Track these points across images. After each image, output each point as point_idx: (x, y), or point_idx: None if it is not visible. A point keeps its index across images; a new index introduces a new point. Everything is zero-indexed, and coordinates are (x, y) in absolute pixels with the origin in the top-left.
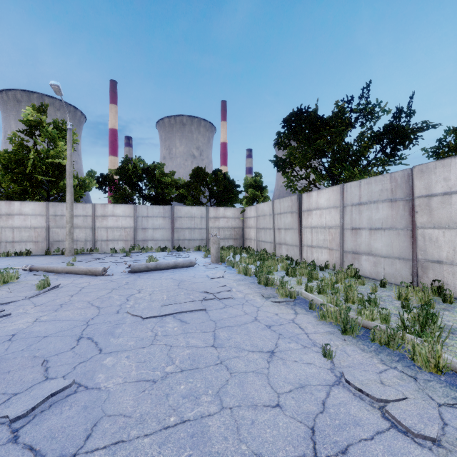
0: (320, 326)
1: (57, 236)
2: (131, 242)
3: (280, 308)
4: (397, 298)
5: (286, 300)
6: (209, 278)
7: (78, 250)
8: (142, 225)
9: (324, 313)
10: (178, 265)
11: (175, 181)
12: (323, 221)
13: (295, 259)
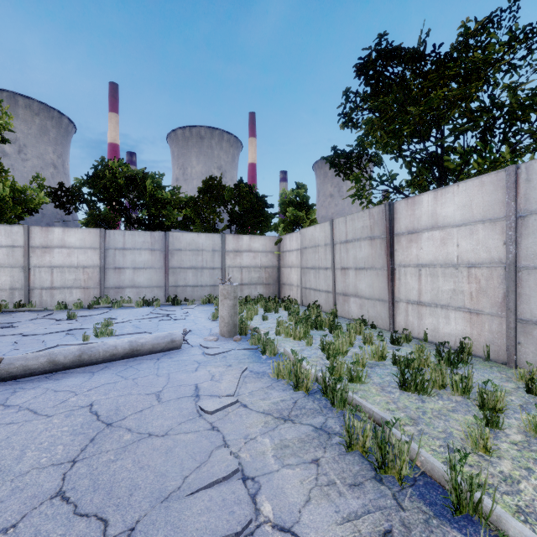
0: None
1: None
2: (94, 290)
3: None
4: None
5: None
6: (196, 407)
7: None
8: (115, 262)
9: None
10: (139, 351)
11: (178, 199)
12: (450, 253)
13: (378, 325)
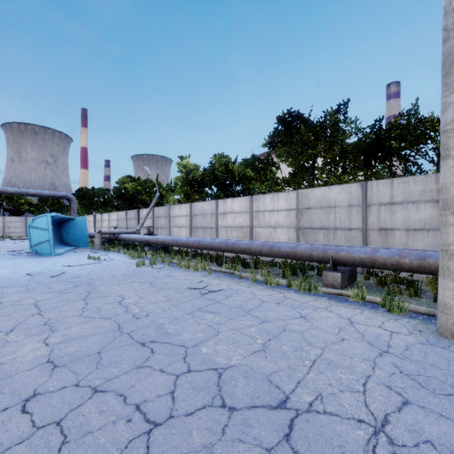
0: None
1: None
2: (1, 233)
3: None
4: None
5: None
6: None
7: None
8: (8, 226)
9: None
10: None
11: (27, 201)
12: None
13: None
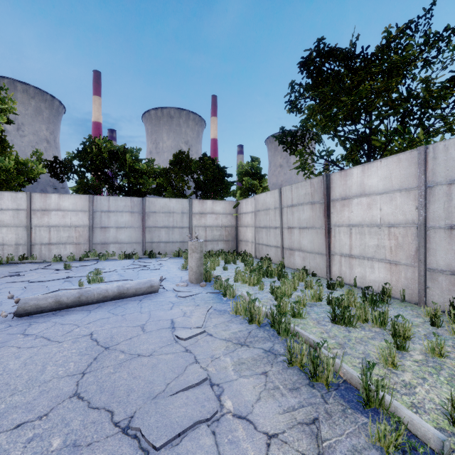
0: None
1: None
2: (84, 246)
3: None
4: None
5: None
6: (173, 335)
7: (6, 257)
8: (101, 222)
9: None
10: (125, 294)
11: (153, 170)
12: (375, 215)
13: (317, 273)
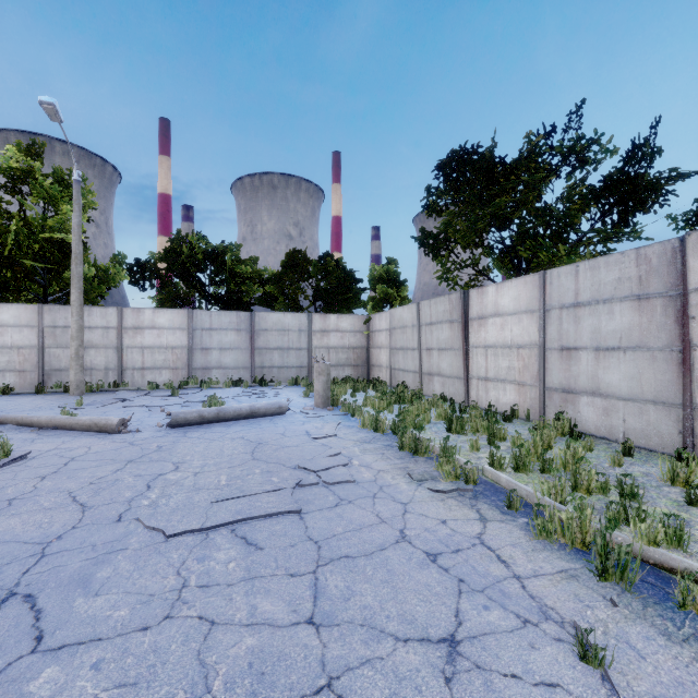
0: (543, 555)
1: (57, 362)
2: (182, 371)
3: (449, 505)
4: (667, 481)
5: (458, 487)
6: (310, 438)
7: (94, 384)
8: (202, 343)
9: (546, 523)
10: (256, 413)
11: (258, 273)
12: (506, 336)
13: (456, 400)
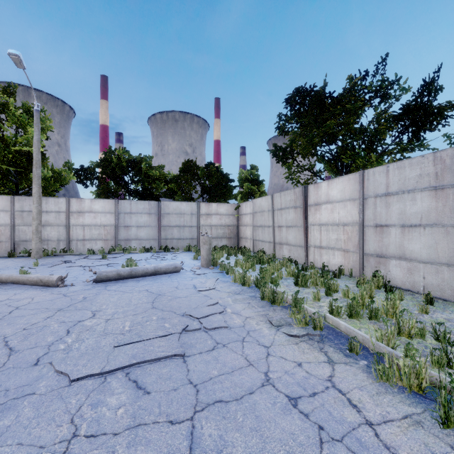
0: (387, 399)
1: (24, 235)
2: (111, 242)
3: (302, 348)
4: None
5: (308, 332)
6: (196, 290)
7: (50, 251)
8: (124, 222)
9: (386, 369)
10: (159, 271)
11: (164, 175)
12: (335, 217)
13: (299, 262)
